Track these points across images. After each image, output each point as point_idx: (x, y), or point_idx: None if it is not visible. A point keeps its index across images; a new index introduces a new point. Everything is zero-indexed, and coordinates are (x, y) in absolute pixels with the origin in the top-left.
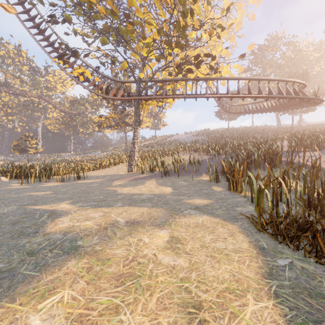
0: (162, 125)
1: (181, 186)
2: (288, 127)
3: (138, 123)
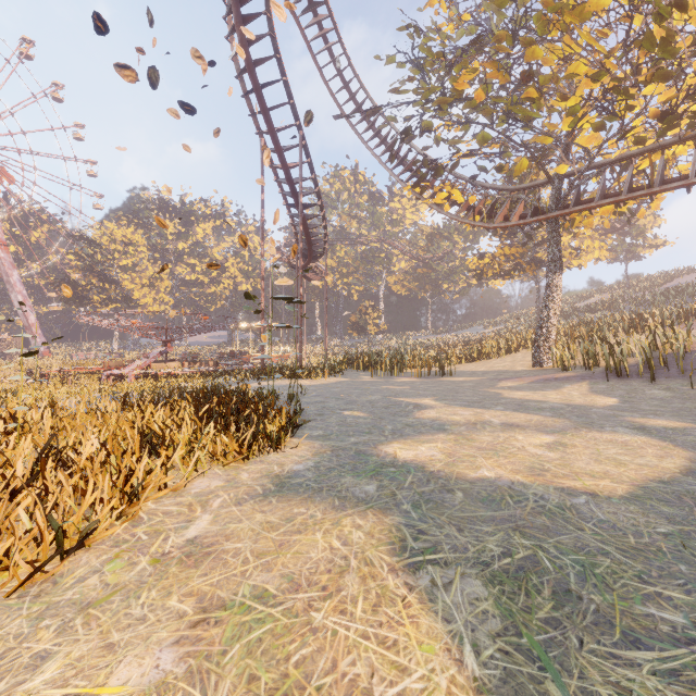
0: (650, 246)
1: (646, 398)
2: None
3: (556, 266)
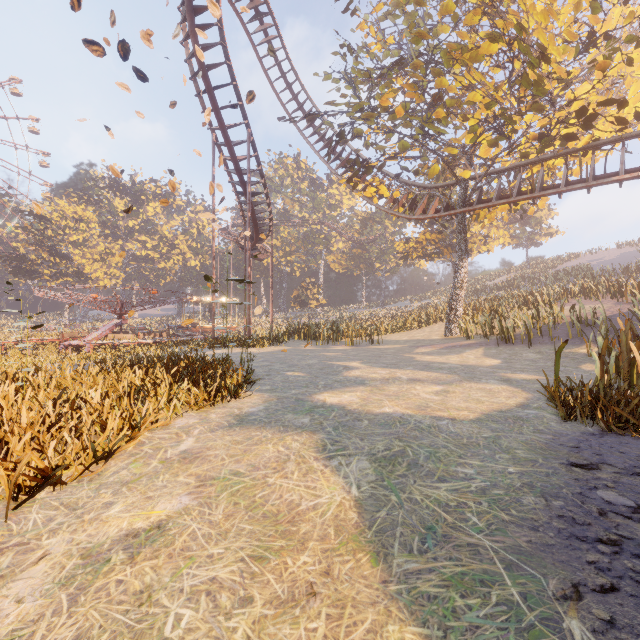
0: (545, 234)
1: (522, 359)
2: None
3: (463, 253)
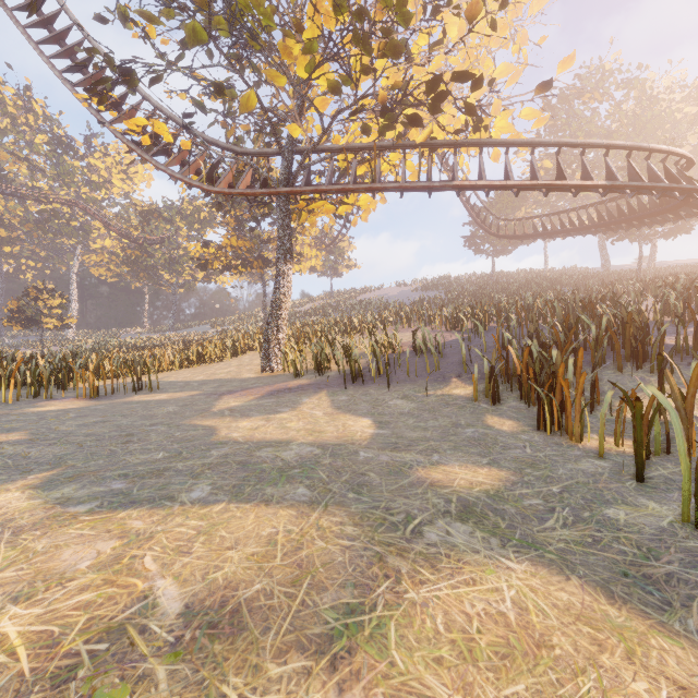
0: (347, 266)
1: (396, 413)
2: (628, 270)
3: (287, 253)
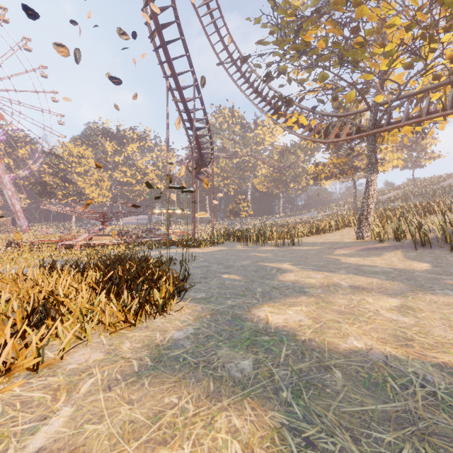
0: (429, 158)
1: (451, 263)
2: None
3: (373, 169)
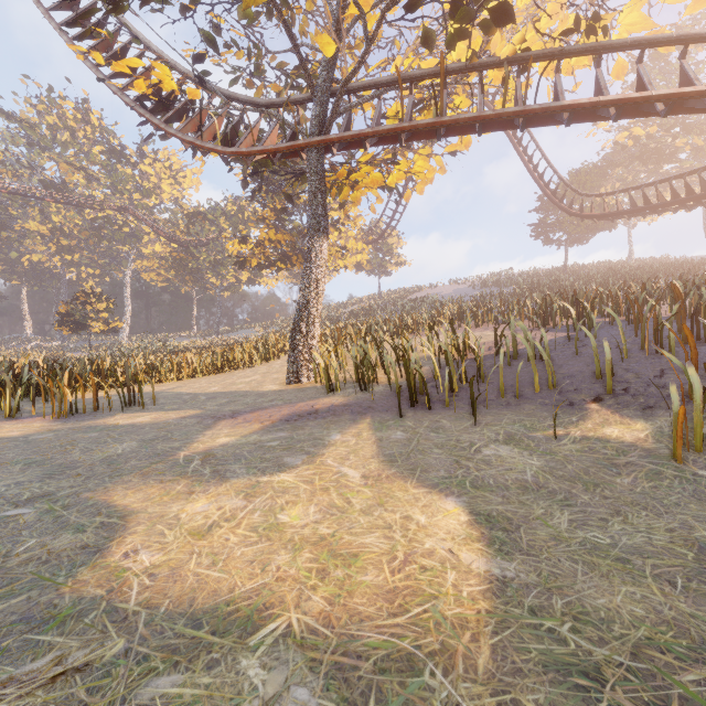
0: (396, 263)
1: (512, 484)
2: None
3: (320, 226)
